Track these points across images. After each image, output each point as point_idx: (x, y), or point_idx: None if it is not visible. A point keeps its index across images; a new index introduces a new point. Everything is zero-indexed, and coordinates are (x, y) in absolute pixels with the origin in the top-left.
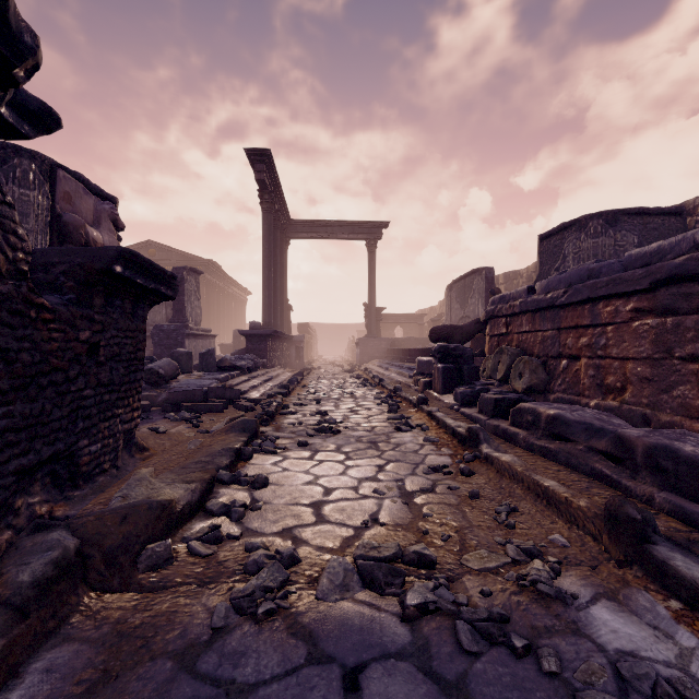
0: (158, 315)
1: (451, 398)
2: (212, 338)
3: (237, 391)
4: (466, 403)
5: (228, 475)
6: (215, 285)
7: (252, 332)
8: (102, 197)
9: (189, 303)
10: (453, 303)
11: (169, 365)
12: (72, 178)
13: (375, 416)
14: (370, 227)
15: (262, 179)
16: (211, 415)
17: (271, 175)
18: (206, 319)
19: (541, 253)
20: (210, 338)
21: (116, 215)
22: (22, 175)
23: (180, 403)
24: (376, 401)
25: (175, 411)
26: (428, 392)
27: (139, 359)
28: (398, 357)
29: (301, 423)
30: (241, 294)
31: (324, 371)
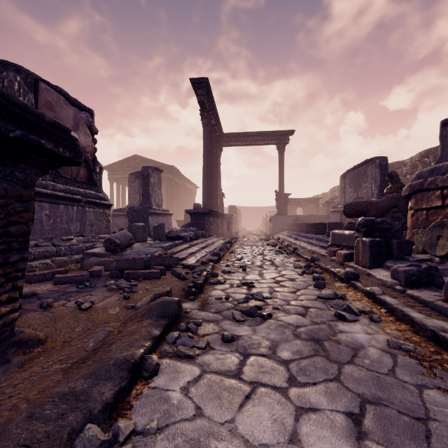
0: (135, 200)
1: (384, 273)
2: (169, 215)
3: (175, 259)
4: (412, 283)
5: (93, 444)
6: (175, 182)
7: (195, 211)
8: (81, 108)
9: (153, 191)
10: (347, 187)
11: (125, 236)
12: (53, 91)
13: (302, 291)
14: (280, 135)
15: (202, 101)
16: (148, 282)
17: (209, 98)
18: (170, 204)
19: (443, 137)
20: (167, 215)
21: (90, 122)
22: (8, 84)
23: (123, 270)
24: (296, 270)
25: (120, 276)
26: (350, 264)
27: (15, 235)
28: (302, 229)
29: (228, 297)
30: (192, 188)
31: (247, 240)
